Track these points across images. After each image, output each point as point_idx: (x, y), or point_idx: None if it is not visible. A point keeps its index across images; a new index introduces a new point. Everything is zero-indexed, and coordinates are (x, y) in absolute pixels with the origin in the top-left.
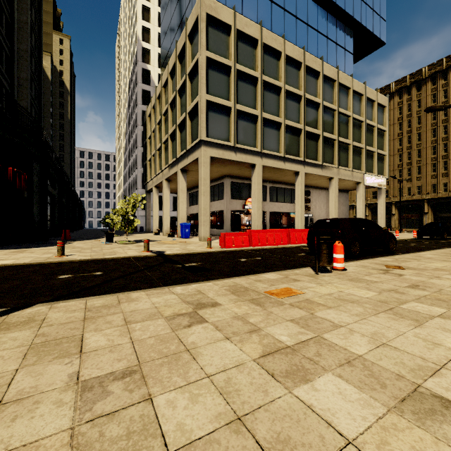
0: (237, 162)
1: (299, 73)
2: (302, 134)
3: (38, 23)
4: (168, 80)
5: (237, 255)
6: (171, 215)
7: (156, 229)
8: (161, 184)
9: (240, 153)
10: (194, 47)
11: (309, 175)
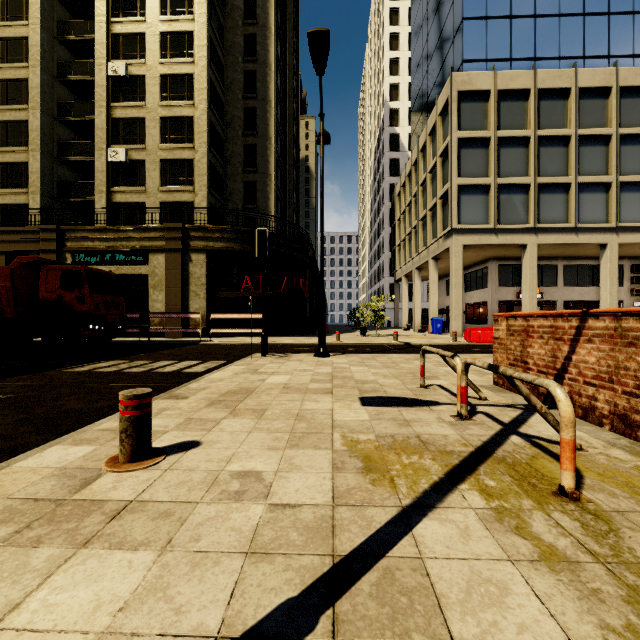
0: (499, 245)
1: (606, 103)
2: (612, 188)
3: (296, 131)
4: (418, 160)
5: (475, 347)
6: (425, 307)
7: (405, 324)
8: (411, 273)
9: (503, 234)
10: (446, 127)
11: (631, 245)
